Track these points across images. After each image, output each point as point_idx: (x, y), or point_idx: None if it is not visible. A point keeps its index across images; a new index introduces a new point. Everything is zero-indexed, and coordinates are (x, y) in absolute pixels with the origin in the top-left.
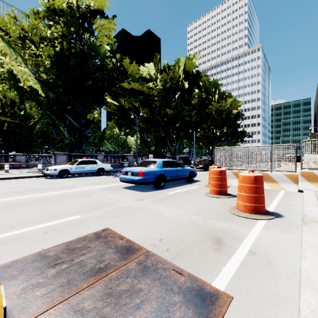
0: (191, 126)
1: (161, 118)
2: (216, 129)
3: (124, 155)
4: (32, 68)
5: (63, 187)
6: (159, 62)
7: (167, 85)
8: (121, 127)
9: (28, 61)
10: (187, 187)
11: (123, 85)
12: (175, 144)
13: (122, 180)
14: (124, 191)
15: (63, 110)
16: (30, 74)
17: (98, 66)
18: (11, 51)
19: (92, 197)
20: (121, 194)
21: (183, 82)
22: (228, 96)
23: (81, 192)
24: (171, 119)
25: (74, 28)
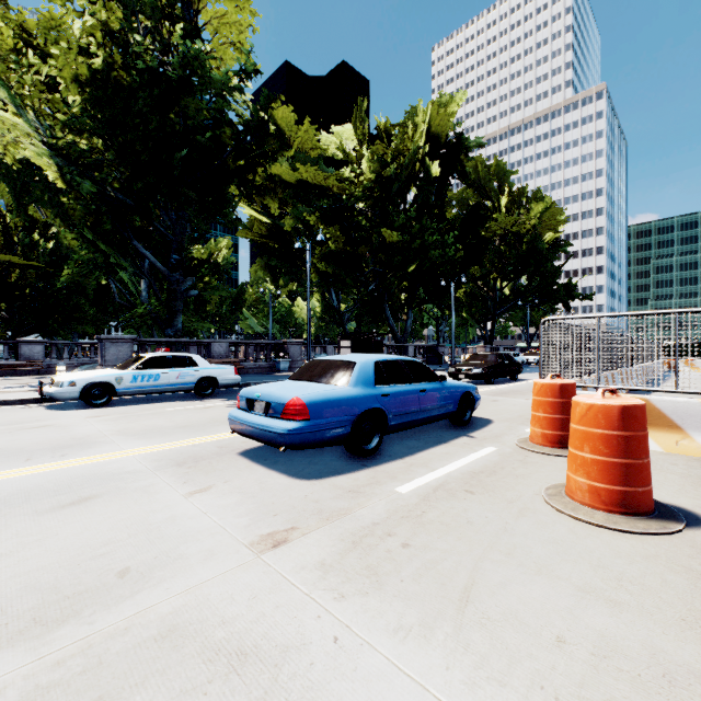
0: (444, 272)
1: (371, 254)
2: (504, 280)
3: (281, 343)
4: (37, 118)
5: (52, 445)
6: (366, 118)
7: (386, 169)
8: (277, 277)
9: (30, 101)
10: (461, 453)
11: (281, 175)
12: (405, 315)
13: (237, 429)
14: (237, 470)
15: (128, 231)
16: (30, 131)
17: (208, 114)
18: None
19: (88, 514)
20: (218, 490)
21: (424, 162)
22: (535, 198)
23: (79, 477)
24: (395, 254)
25: (149, 16)
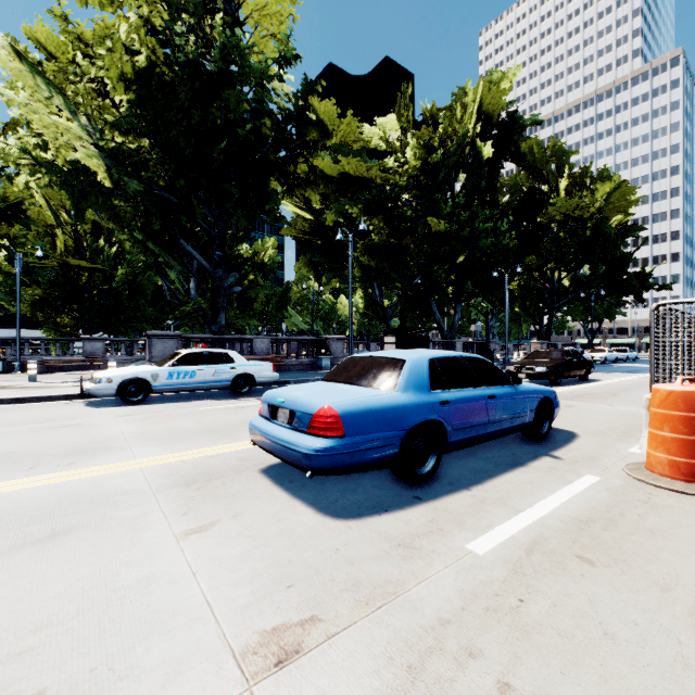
0: (496, 262)
1: (415, 246)
2: (563, 270)
3: (323, 339)
4: (90, 122)
5: (66, 450)
6: (410, 104)
7: (433, 154)
8: (320, 273)
9: (83, 107)
10: (550, 484)
11: (323, 169)
12: (452, 310)
13: (257, 441)
14: (252, 497)
15: (175, 230)
16: (82, 134)
17: (248, 106)
18: (38, 81)
19: (47, 562)
20: (222, 530)
21: (475, 144)
22: (601, 177)
23: (68, 497)
24: (442, 245)
25: (192, 13)
